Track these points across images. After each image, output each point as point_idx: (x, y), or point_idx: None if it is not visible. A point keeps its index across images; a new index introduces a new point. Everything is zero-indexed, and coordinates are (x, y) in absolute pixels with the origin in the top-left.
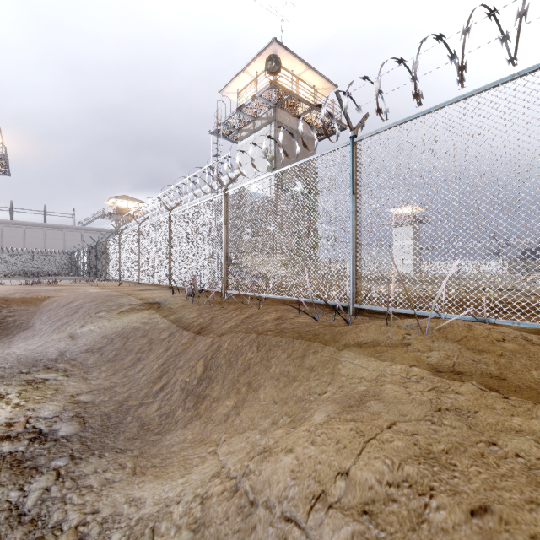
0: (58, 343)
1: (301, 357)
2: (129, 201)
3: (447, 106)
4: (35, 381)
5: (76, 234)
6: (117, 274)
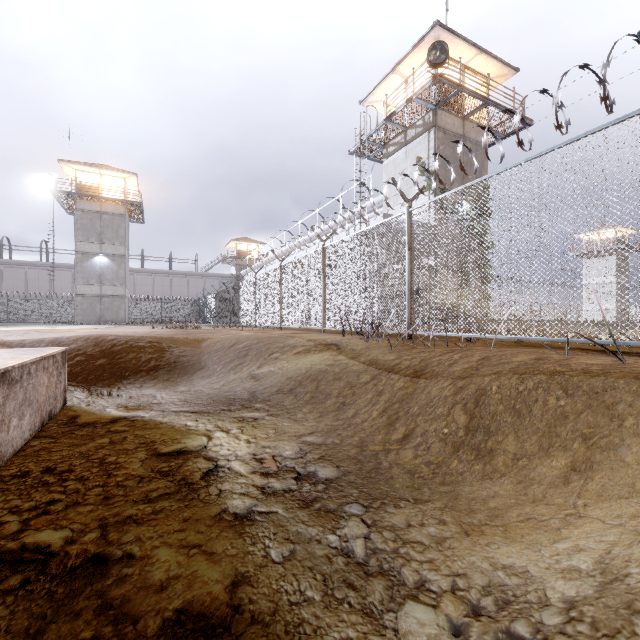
0: (242, 384)
1: None
2: (249, 243)
3: None
4: (245, 420)
5: (198, 280)
6: (252, 319)
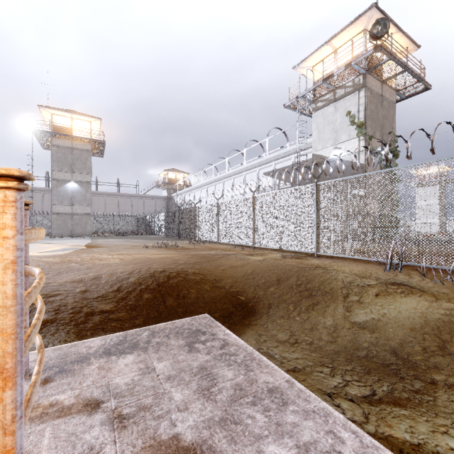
0: (358, 337)
1: None
2: (177, 173)
3: None
4: None
5: (139, 200)
6: (213, 237)
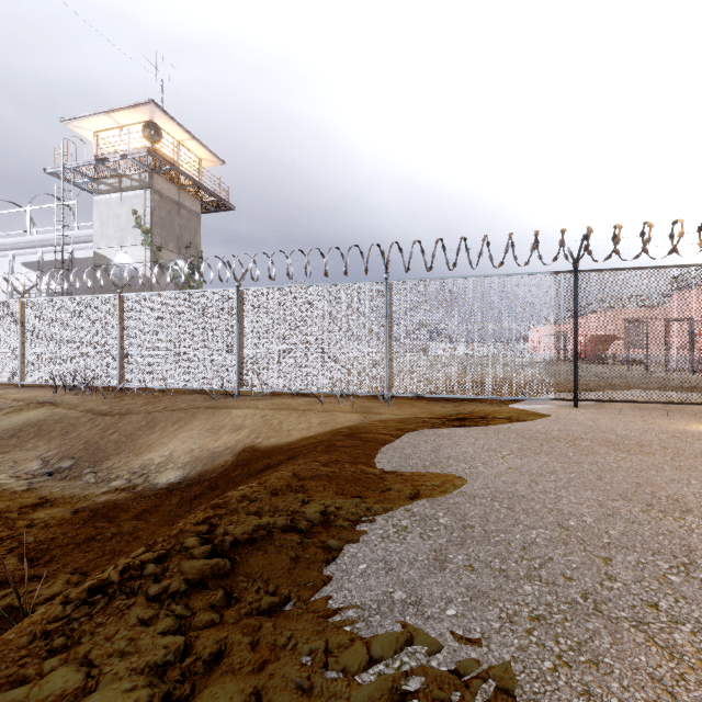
0: None
1: (213, 413)
2: None
3: (285, 288)
4: None
5: None
6: None
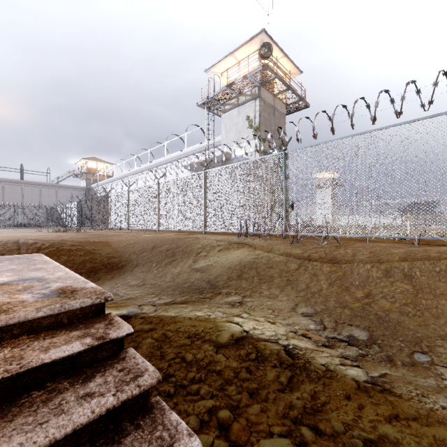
0: (191, 276)
1: None
2: (98, 162)
3: None
4: (234, 305)
5: (51, 190)
6: (125, 223)
